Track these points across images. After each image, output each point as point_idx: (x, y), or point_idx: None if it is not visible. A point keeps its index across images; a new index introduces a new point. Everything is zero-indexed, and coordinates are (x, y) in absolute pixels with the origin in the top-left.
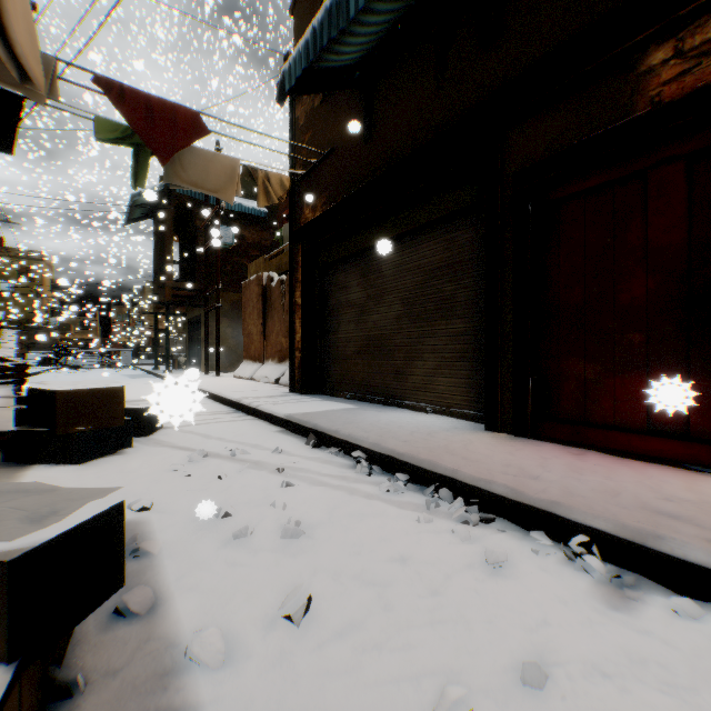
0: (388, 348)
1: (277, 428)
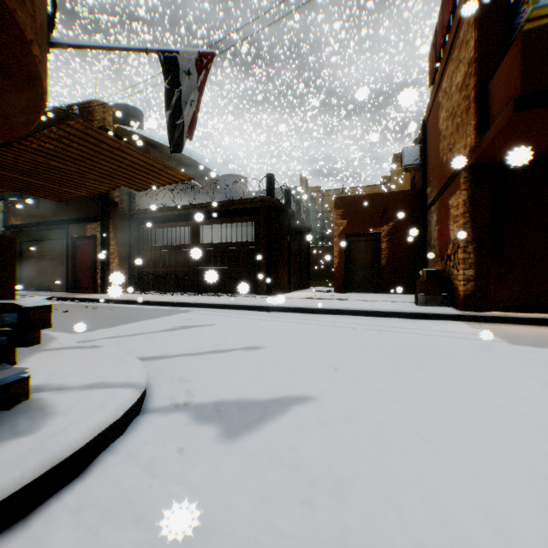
0: (48, 273)
1: None
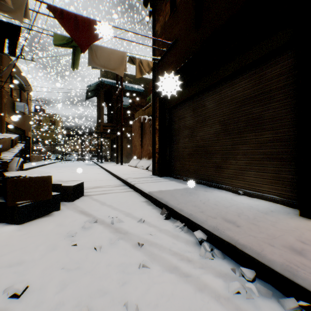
0: (210, 151)
1: (143, 199)
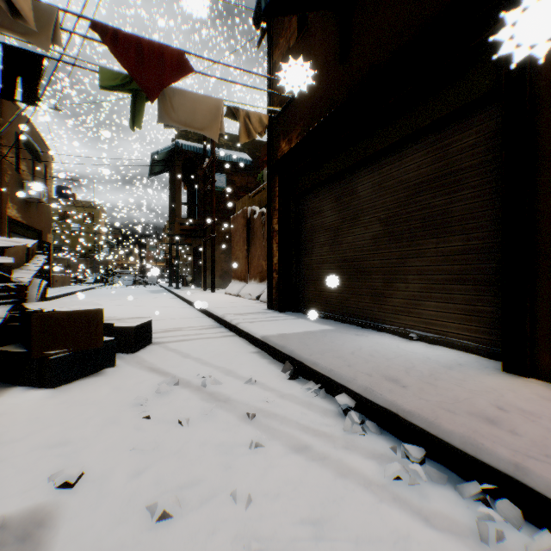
0: (364, 269)
1: (253, 348)
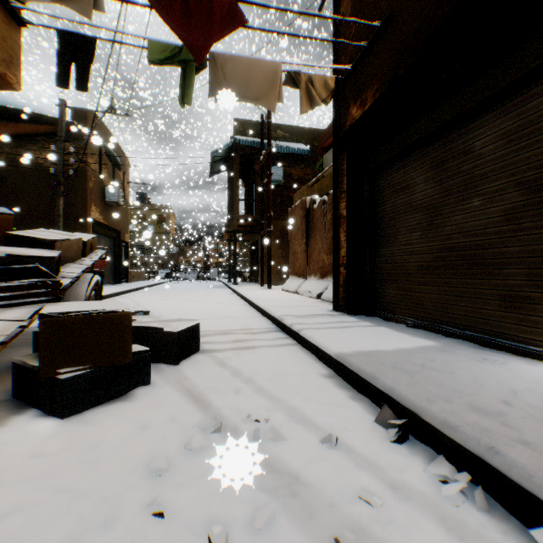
0: (486, 261)
1: (323, 368)
